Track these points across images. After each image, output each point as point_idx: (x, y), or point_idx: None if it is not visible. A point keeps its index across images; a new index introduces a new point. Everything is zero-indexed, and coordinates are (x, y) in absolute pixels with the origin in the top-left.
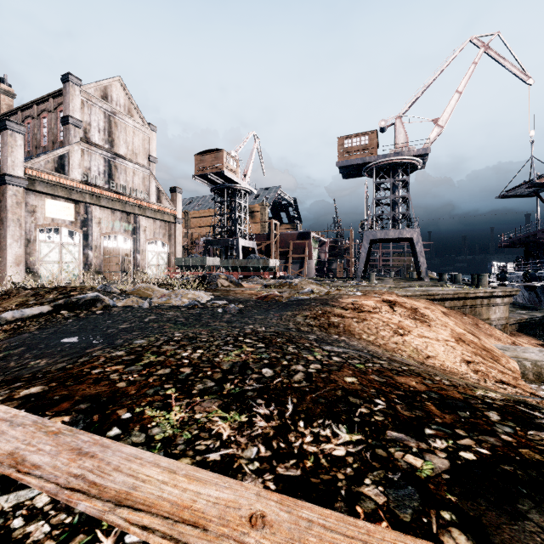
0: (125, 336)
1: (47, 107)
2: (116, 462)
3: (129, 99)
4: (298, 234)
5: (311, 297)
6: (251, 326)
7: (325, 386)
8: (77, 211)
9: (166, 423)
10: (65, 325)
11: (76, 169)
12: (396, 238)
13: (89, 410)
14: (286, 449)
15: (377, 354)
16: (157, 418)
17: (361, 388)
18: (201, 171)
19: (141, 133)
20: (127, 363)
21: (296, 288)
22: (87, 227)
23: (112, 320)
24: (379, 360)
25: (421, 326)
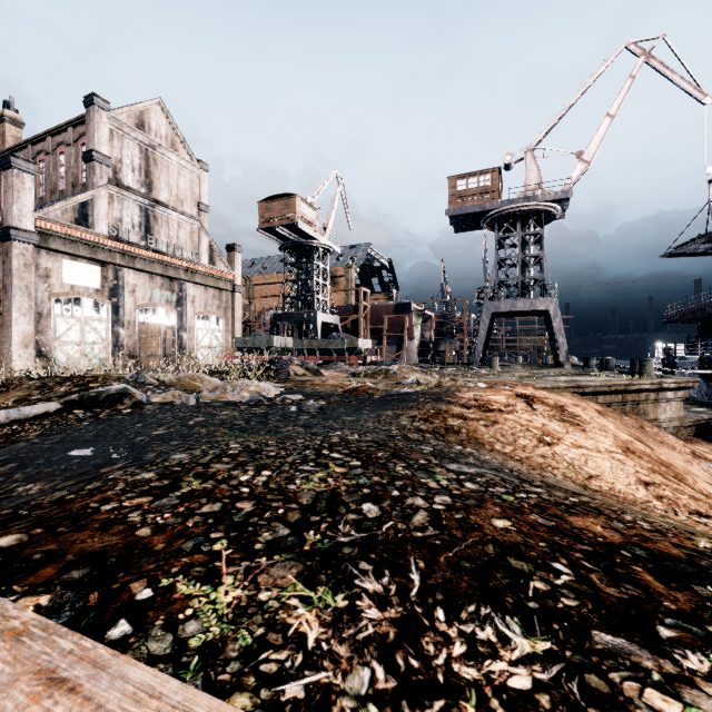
0: (159, 447)
1: (65, 139)
2: (112, 706)
3: (173, 128)
4: (395, 305)
5: (417, 391)
6: (338, 433)
7: (466, 536)
8: (105, 275)
9: (209, 611)
10: (78, 431)
11: (103, 220)
12: (526, 311)
13: (85, 581)
14: (423, 672)
15: (526, 476)
16: (196, 600)
17: (523, 539)
18: (268, 223)
19: (188, 172)
20: (157, 493)
21: (395, 378)
22: (118, 297)
23: (143, 423)
24: (533, 487)
25: (573, 432)
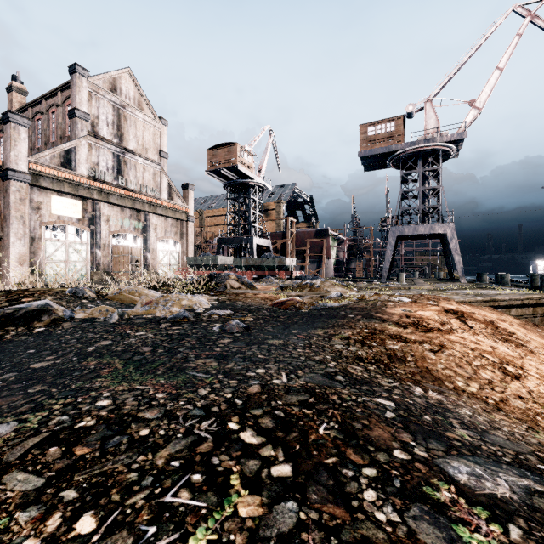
0: (5, 398)
1: (55, 101)
2: None
3: (139, 91)
4: (316, 231)
5: (343, 305)
6: (260, 371)
7: None
8: (85, 208)
9: None
10: None
11: (84, 164)
12: (425, 234)
13: None
14: None
15: None
16: None
17: None
18: (214, 166)
19: (152, 127)
20: None
21: (318, 291)
22: (95, 225)
23: (37, 349)
24: None
25: (525, 355)
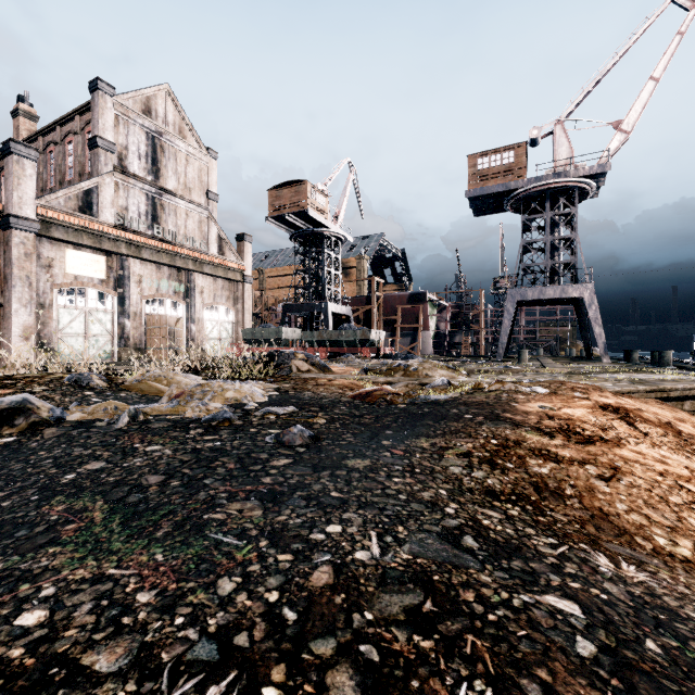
0: None
1: (72, 128)
2: None
3: (180, 114)
4: (409, 295)
5: (454, 398)
6: (333, 530)
7: None
8: (110, 265)
9: None
10: None
11: (108, 209)
12: (554, 299)
13: None
14: None
15: None
16: None
17: None
18: (277, 211)
19: (197, 160)
20: None
21: (416, 376)
22: (124, 287)
23: None
24: None
25: None
